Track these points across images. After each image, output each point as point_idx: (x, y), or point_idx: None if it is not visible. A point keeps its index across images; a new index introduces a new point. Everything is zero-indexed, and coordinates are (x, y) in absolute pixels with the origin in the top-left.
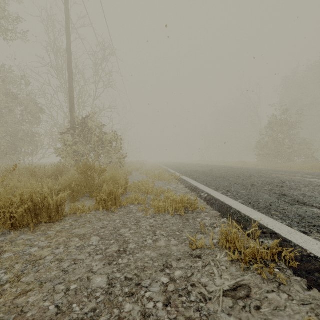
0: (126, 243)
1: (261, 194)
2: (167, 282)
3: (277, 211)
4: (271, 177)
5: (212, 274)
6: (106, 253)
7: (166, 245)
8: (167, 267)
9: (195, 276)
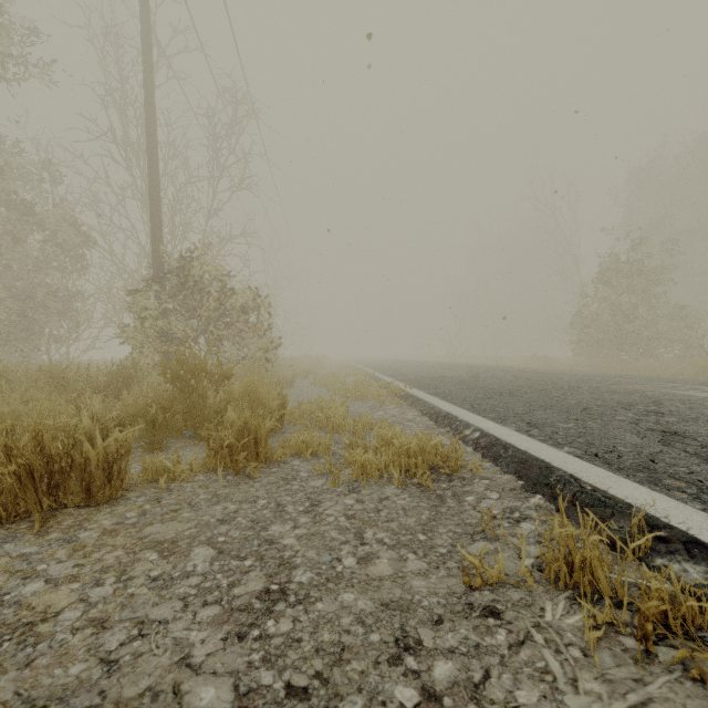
0: (287, 568)
1: (616, 431)
2: (414, 705)
3: (676, 477)
4: (622, 390)
5: (546, 674)
6: (232, 599)
7: (396, 574)
8: (407, 647)
9: (495, 682)
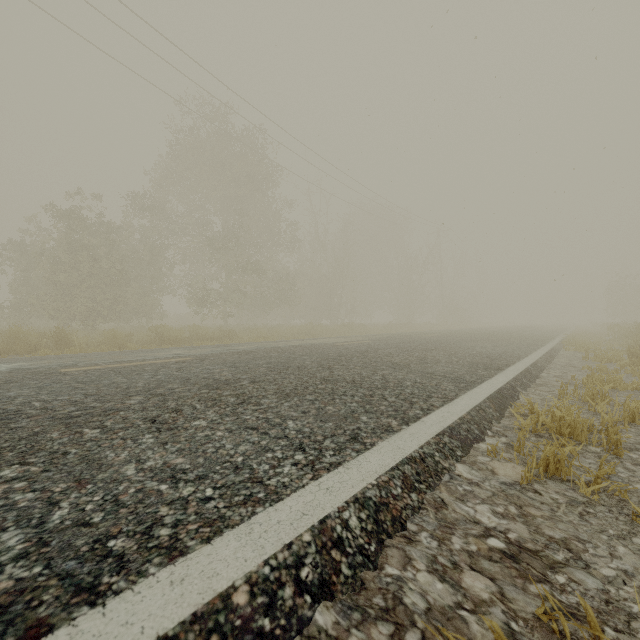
0: None
1: None
2: None
3: None
4: None
5: None
6: None
7: None
8: None
9: None
